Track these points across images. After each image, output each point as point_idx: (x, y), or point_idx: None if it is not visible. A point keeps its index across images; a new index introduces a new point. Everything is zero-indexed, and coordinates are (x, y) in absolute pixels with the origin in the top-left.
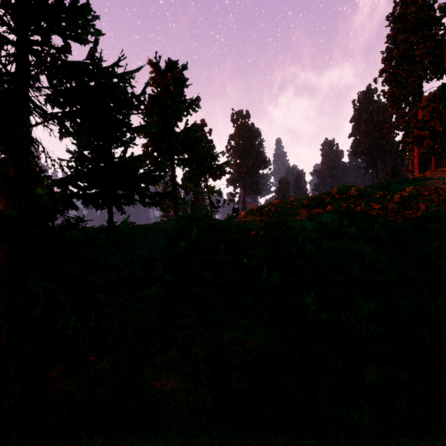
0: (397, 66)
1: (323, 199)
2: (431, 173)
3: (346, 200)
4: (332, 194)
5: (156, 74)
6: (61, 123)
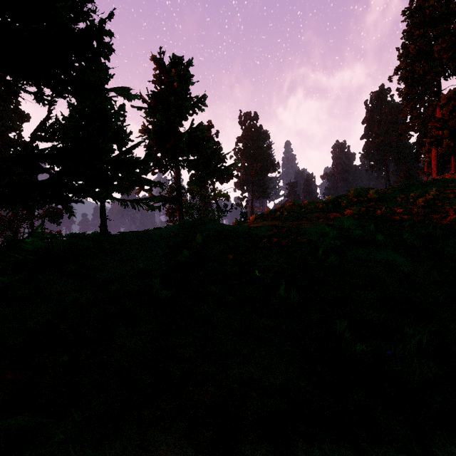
0: (414, 63)
1: (339, 202)
2: (450, 175)
3: (364, 203)
4: (349, 197)
5: (160, 71)
6: None
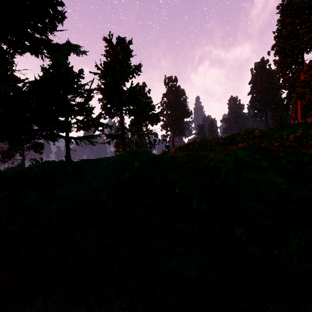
0: (285, 42)
1: (234, 138)
2: (311, 119)
3: (252, 139)
4: (241, 135)
5: (109, 48)
6: None
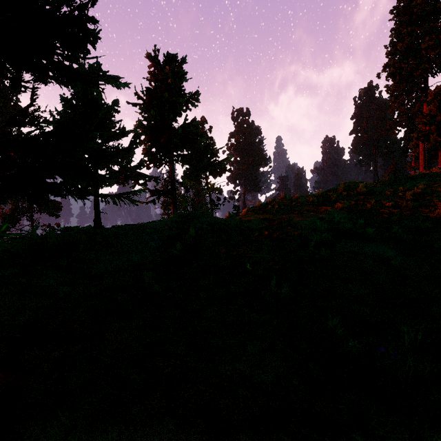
0: (402, 60)
1: (329, 196)
2: (437, 169)
3: (354, 197)
4: (339, 191)
5: (154, 68)
6: None
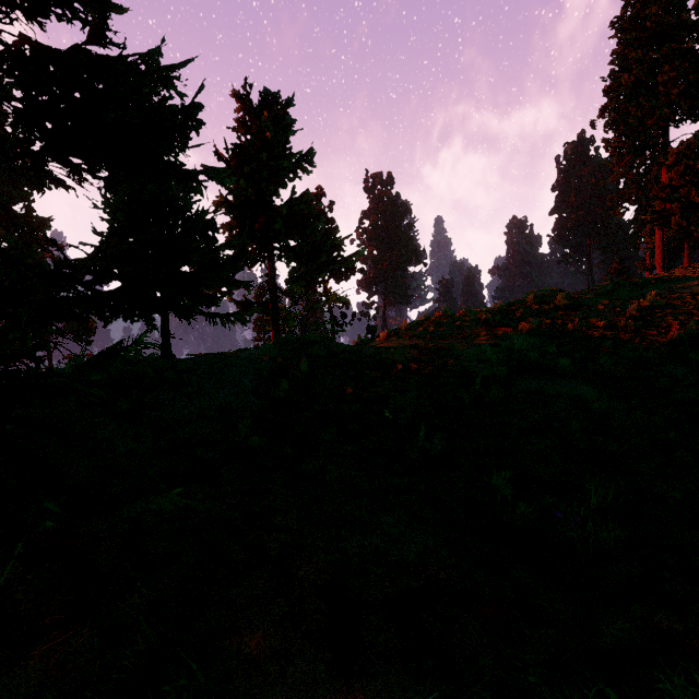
0: (628, 101)
1: (512, 312)
2: (682, 270)
3: (550, 313)
4: (527, 304)
5: (245, 114)
6: (44, 166)
